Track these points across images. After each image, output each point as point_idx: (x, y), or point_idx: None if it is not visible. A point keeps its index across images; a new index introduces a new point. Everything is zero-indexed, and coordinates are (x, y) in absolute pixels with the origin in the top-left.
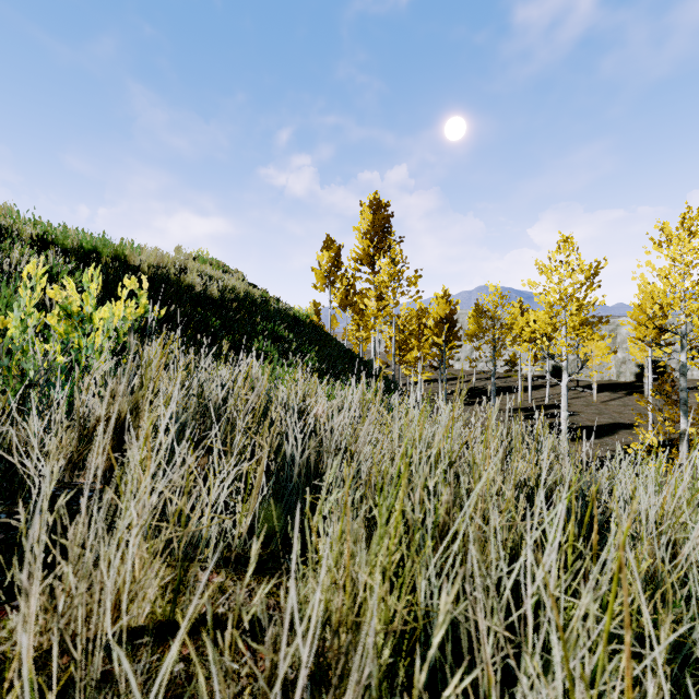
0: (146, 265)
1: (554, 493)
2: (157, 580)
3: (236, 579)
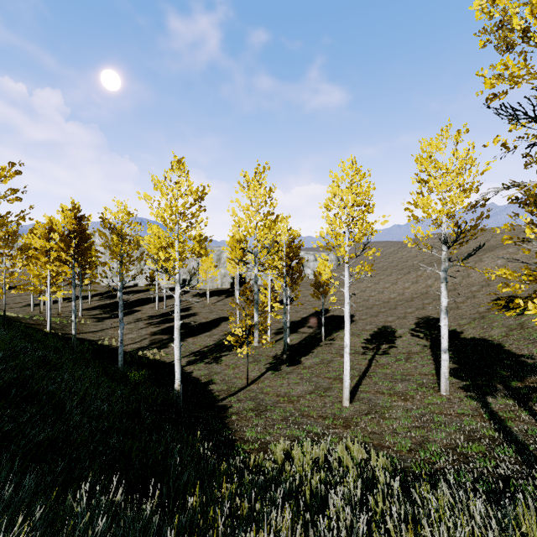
0: None
1: None
2: None
3: None
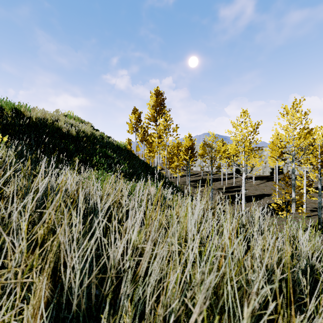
0: (36, 118)
1: None
2: None
3: None
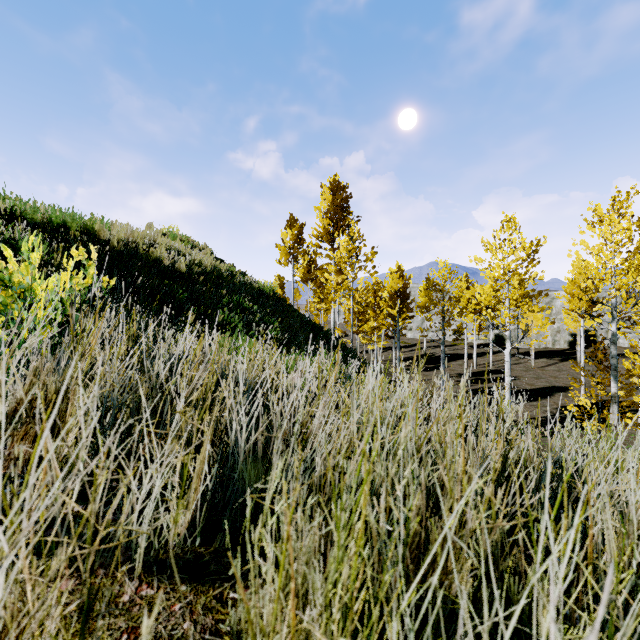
0: (117, 240)
1: (515, 468)
2: (60, 610)
3: (169, 590)
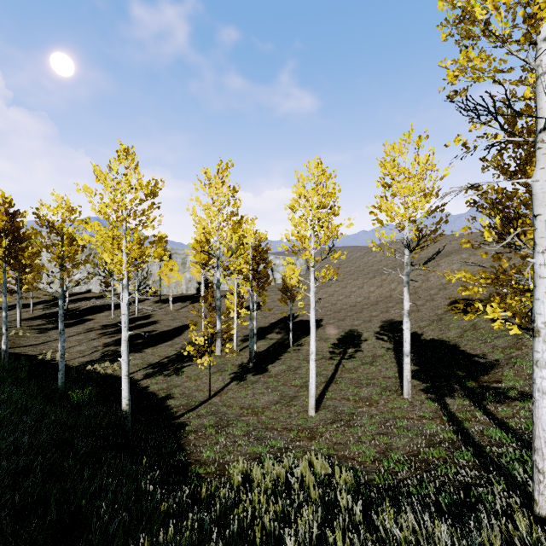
0: None
1: None
2: None
3: None
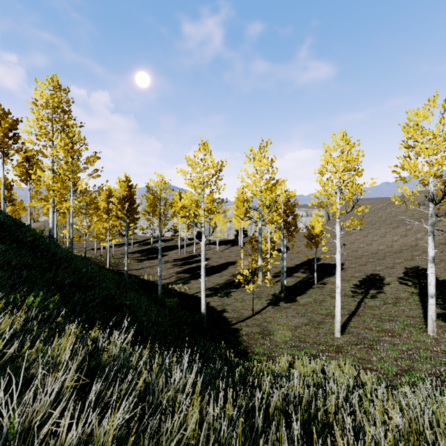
0: None
1: None
2: None
3: None
